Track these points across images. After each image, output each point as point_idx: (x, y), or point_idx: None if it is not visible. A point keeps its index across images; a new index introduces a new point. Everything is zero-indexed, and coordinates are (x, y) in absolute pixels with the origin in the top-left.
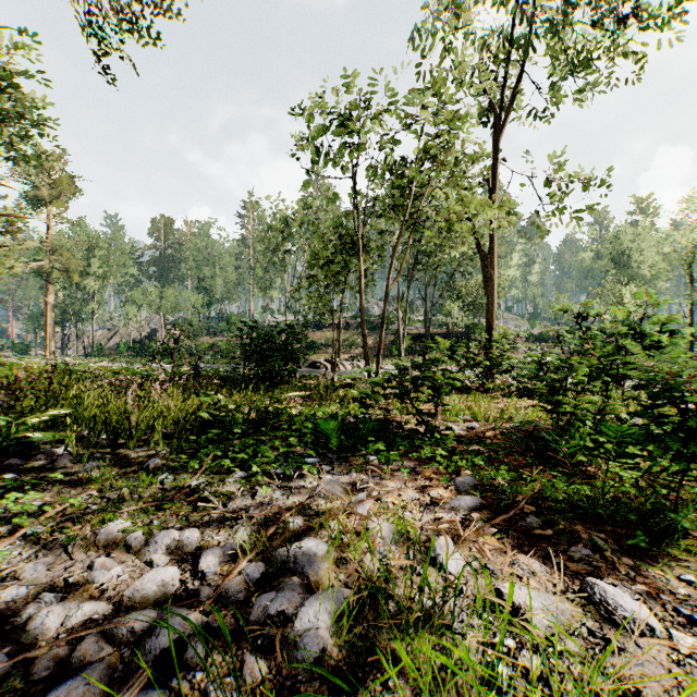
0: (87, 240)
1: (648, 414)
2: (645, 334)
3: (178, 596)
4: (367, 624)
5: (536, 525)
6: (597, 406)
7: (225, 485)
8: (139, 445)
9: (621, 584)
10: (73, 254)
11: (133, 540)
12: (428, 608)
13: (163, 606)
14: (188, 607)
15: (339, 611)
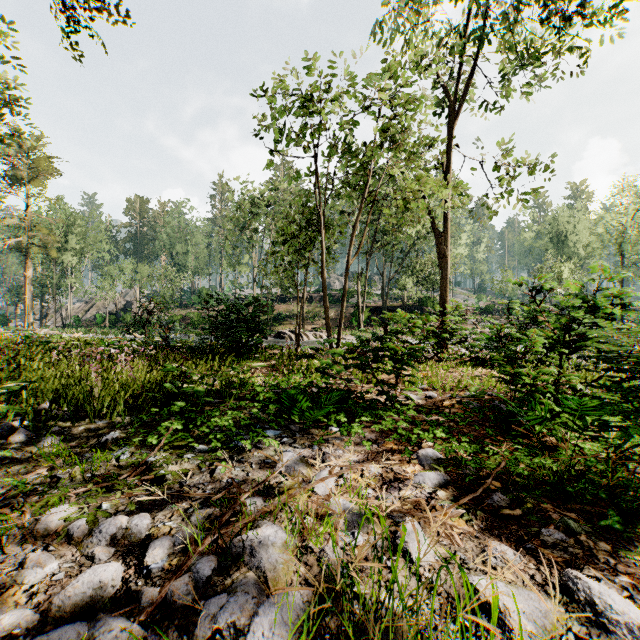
0: (65, 217)
1: (619, 389)
2: (598, 307)
3: (117, 599)
4: (329, 634)
5: (503, 503)
6: (553, 377)
7: (184, 461)
8: (101, 418)
9: (602, 575)
10: (51, 231)
11: (75, 529)
12: (397, 612)
13: (97, 615)
14: (127, 614)
15: (297, 624)
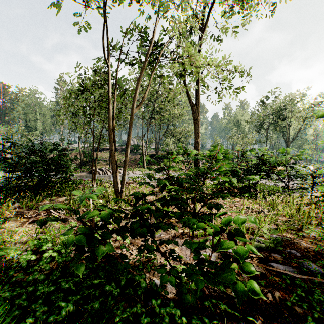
0: None
1: None
2: None
3: None
4: None
5: None
6: None
7: None
8: None
9: None
10: None
11: None
12: None
13: None
14: None
15: None
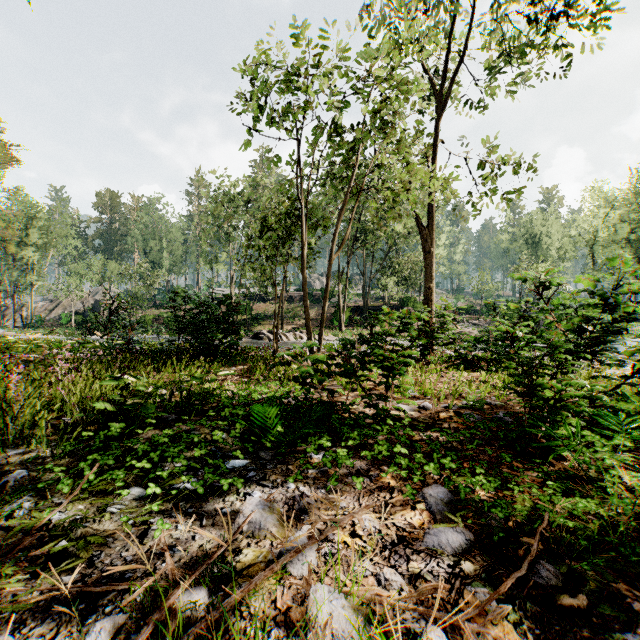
0: (26, 210)
1: None
2: (618, 305)
3: None
4: None
5: (556, 582)
6: (574, 388)
7: (104, 518)
8: (18, 445)
9: None
10: (10, 224)
11: None
12: None
13: None
14: None
15: None
